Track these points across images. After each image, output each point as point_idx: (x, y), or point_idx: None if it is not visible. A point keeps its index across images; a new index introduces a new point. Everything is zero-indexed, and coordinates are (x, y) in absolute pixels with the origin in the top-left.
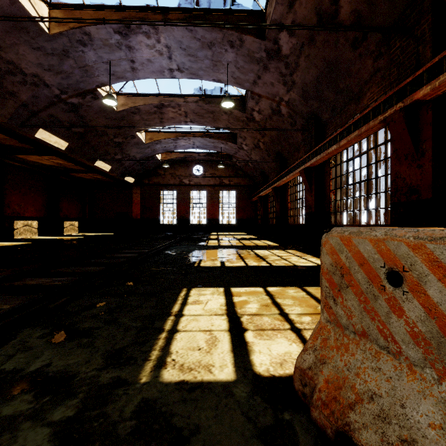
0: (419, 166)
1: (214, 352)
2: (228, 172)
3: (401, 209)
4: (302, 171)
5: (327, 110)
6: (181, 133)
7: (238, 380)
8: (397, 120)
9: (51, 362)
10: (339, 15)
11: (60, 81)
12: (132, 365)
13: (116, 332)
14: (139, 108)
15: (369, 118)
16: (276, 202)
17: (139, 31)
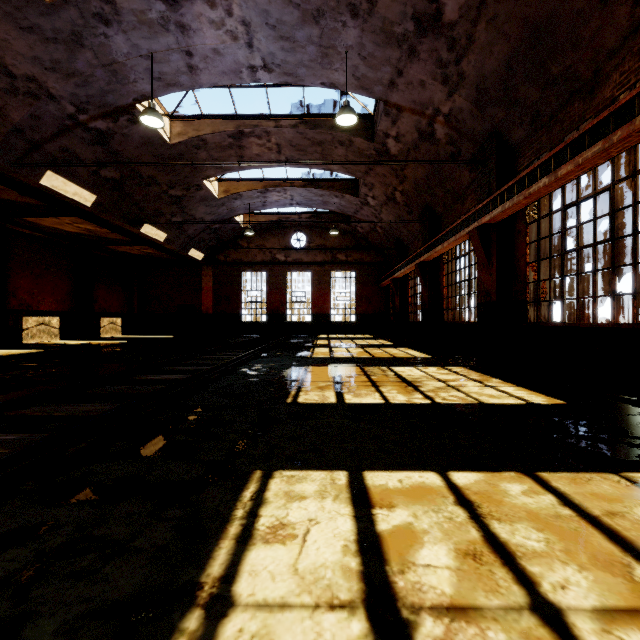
0: None
1: None
2: (345, 243)
3: None
4: (473, 231)
5: (521, 122)
6: (272, 181)
7: None
8: None
9: None
10: None
11: (75, 90)
12: None
13: None
14: (205, 139)
15: (632, 113)
16: (422, 287)
17: None
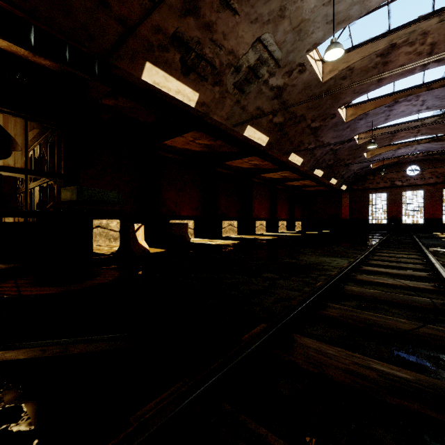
0: None
1: None
2: None
3: None
4: None
5: None
6: (403, 143)
7: None
8: None
9: None
10: None
11: (336, 140)
12: None
13: None
14: (376, 138)
15: None
16: None
17: (403, 101)
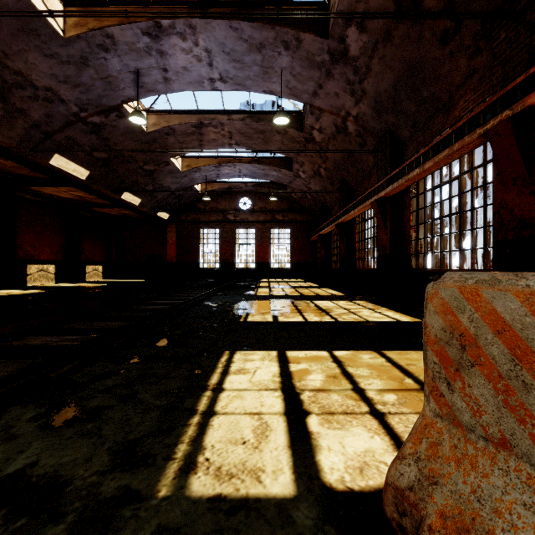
0: (533, 192)
1: (265, 449)
2: (282, 206)
3: (508, 249)
4: (374, 202)
5: (406, 125)
6: (225, 158)
7: (300, 496)
8: (503, 133)
9: (38, 459)
10: (423, 2)
11: (79, 95)
12: (149, 467)
13: (133, 413)
14: (174, 128)
15: (464, 133)
16: (341, 242)
17: (173, 32)
